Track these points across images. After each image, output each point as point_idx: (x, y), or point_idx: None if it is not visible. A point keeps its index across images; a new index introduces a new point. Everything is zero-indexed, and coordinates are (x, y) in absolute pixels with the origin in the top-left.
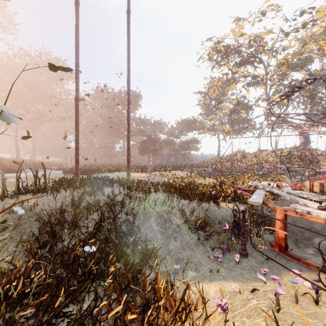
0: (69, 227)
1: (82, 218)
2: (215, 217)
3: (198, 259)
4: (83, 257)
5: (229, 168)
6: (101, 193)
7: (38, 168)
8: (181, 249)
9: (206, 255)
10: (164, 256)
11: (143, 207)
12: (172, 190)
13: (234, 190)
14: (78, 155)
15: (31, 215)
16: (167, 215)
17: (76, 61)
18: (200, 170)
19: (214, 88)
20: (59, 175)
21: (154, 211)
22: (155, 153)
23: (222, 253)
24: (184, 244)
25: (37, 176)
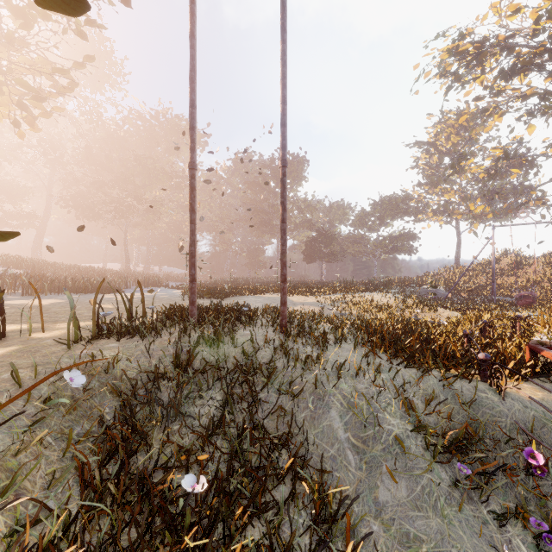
0: (166, 412)
1: (193, 393)
2: (494, 421)
3: (463, 550)
4: (184, 494)
5: (485, 287)
6: (231, 341)
7: (152, 286)
8: (411, 508)
9: (484, 538)
10: (367, 520)
11: (314, 379)
12: (375, 340)
13: (531, 348)
14: (195, 267)
15: (107, 380)
16: (368, 406)
17: (191, 98)
18: (421, 291)
19: (449, 132)
20: (175, 298)
21: (336, 390)
22: (332, 260)
23: (533, 537)
24: (417, 492)
25: (130, 304)
